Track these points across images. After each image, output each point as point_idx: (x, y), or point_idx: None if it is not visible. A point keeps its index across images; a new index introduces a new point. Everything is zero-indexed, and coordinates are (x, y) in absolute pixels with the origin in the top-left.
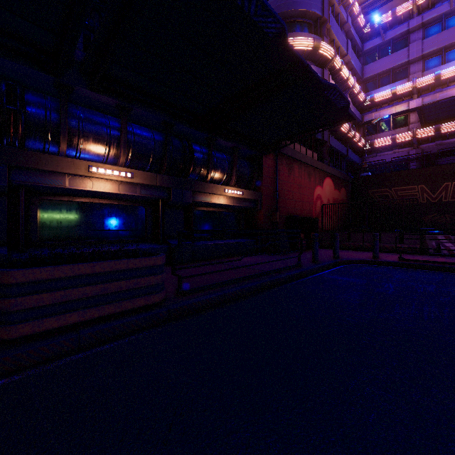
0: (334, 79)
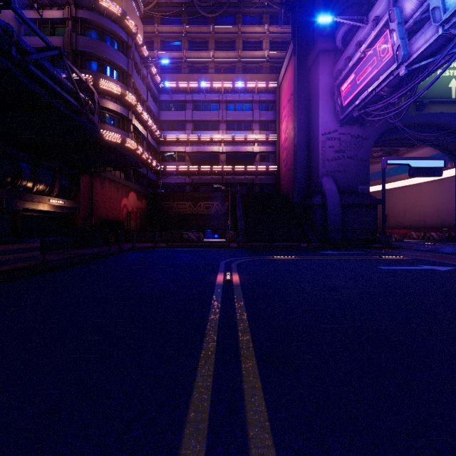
0: (138, 118)
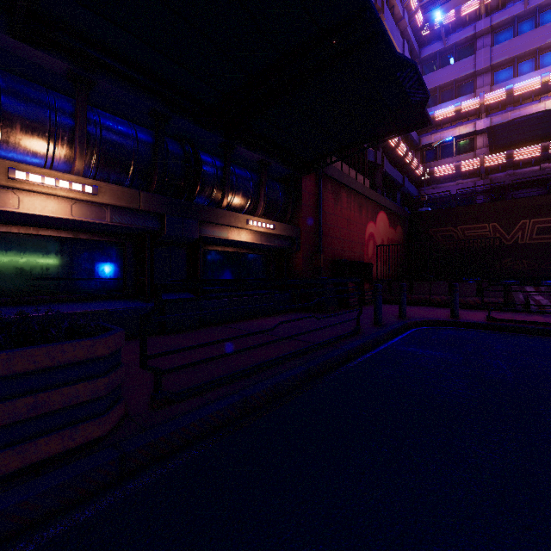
0: None
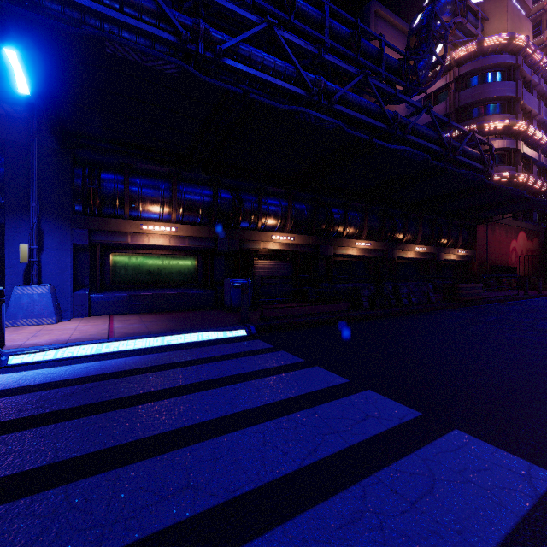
0: (526, 142)
